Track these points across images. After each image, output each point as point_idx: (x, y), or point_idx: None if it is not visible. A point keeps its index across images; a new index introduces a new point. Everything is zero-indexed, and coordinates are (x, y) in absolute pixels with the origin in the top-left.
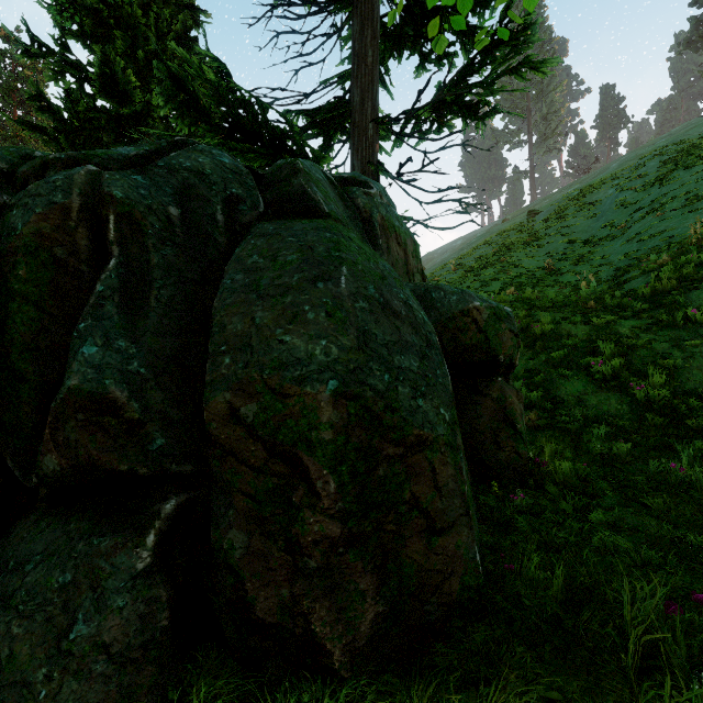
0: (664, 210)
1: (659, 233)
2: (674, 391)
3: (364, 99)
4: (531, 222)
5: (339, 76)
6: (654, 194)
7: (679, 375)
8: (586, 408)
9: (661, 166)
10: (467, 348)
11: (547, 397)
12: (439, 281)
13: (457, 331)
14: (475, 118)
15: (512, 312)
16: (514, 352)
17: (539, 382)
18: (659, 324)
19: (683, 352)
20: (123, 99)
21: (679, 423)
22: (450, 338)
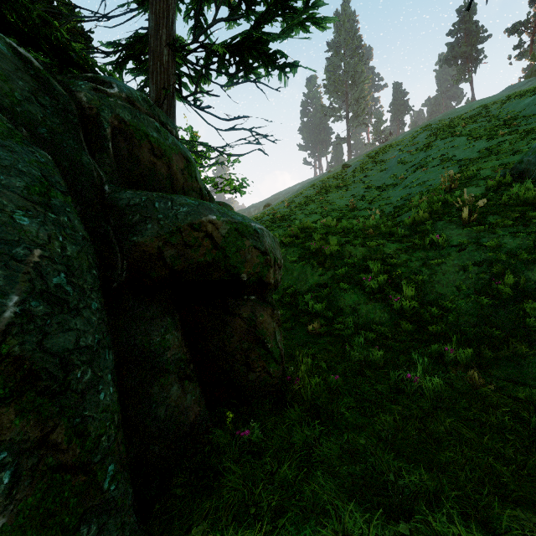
0: (427, 167)
1: (423, 182)
2: (422, 301)
3: (158, 25)
4: (344, 173)
5: (138, 2)
6: (422, 156)
7: (426, 288)
8: (358, 316)
9: (427, 137)
10: (202, 266)
11: (331, 307)
12: (276, 213)
13: (185, 246)
14: (275, 67)
15: (262, 229)
16: (262, 270)
17: (326, 295)
18: (414, 247)
19: (429, 269)
20: None
21: (424, 329)
22: (176, 255)
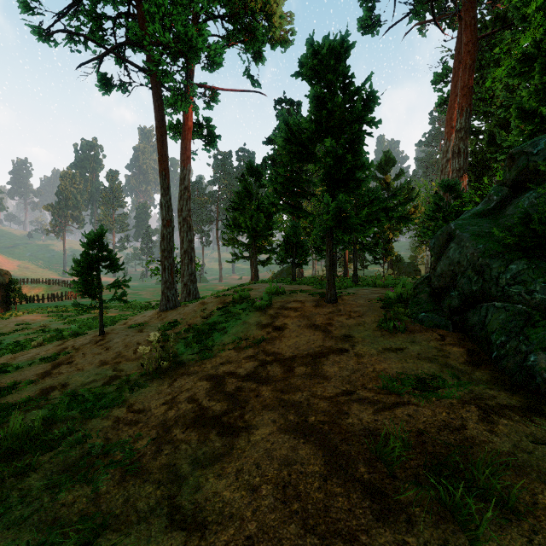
0: None
1: None
2: None
3: None
4: None
5: None
6: None
7: None
8: None
9: None
10: None
11: None
12: None
13: None
14: None
15: None
16: None
17: None
18: None
19: None
20: (498, 144)
21: None
22: None
